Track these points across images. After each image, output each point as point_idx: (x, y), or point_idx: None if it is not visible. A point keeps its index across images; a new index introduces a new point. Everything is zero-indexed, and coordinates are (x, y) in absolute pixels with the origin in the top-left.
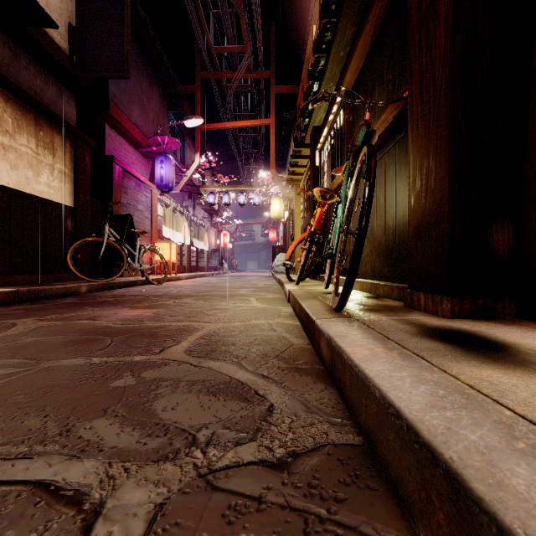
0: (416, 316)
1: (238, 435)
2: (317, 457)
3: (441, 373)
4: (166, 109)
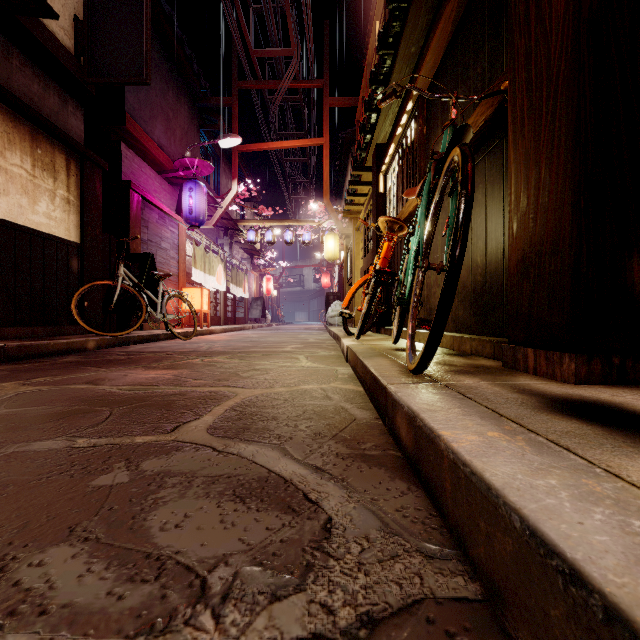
0: (525, 380)
1: (275, 580)
2: (410, 628)
3: (615, 481)
4: (196, 126)
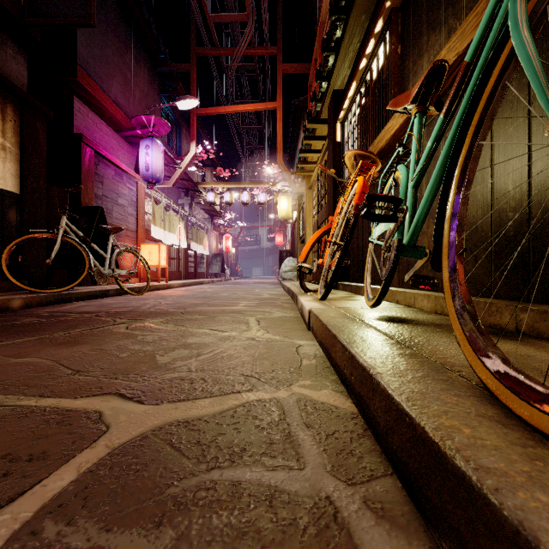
0: None
1: None
2: None
3: None
4: (157, 91)
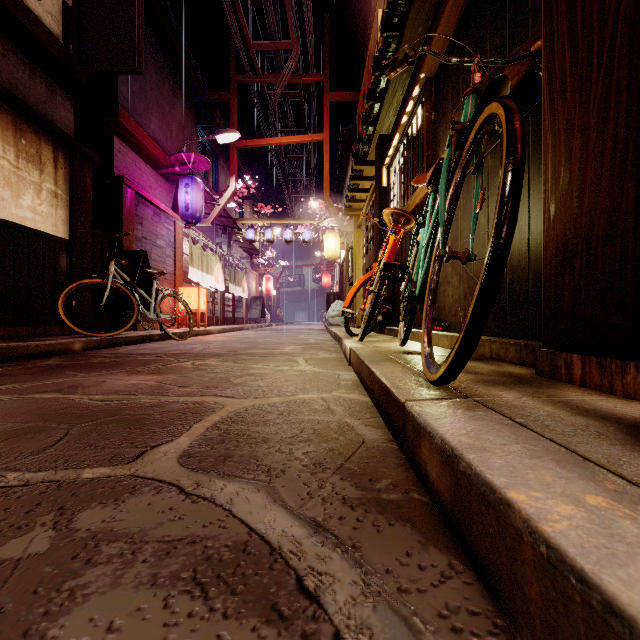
0: (576, 394)
1: None
2: None
3: None
4: (194, 121)
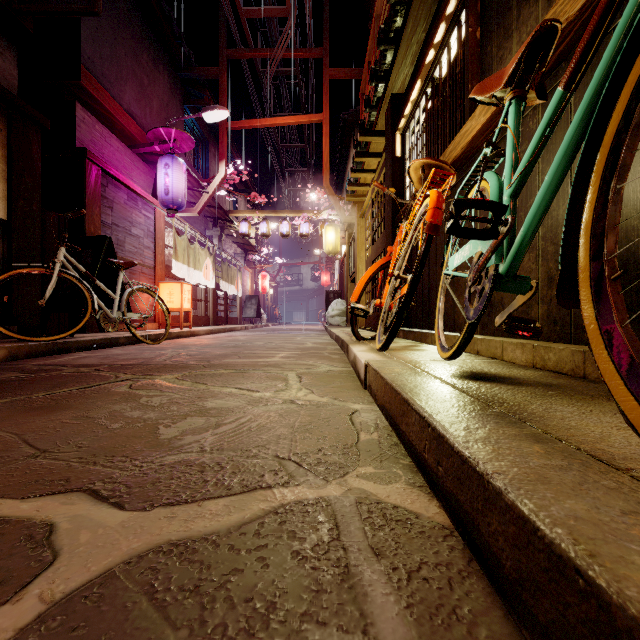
0: None
1: None
2: None
3: None
4: (179, 100)
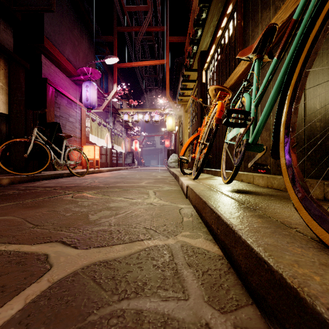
0: None
1: None
2: None
3: None
4: (93, 53)
